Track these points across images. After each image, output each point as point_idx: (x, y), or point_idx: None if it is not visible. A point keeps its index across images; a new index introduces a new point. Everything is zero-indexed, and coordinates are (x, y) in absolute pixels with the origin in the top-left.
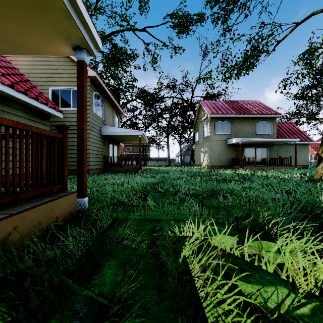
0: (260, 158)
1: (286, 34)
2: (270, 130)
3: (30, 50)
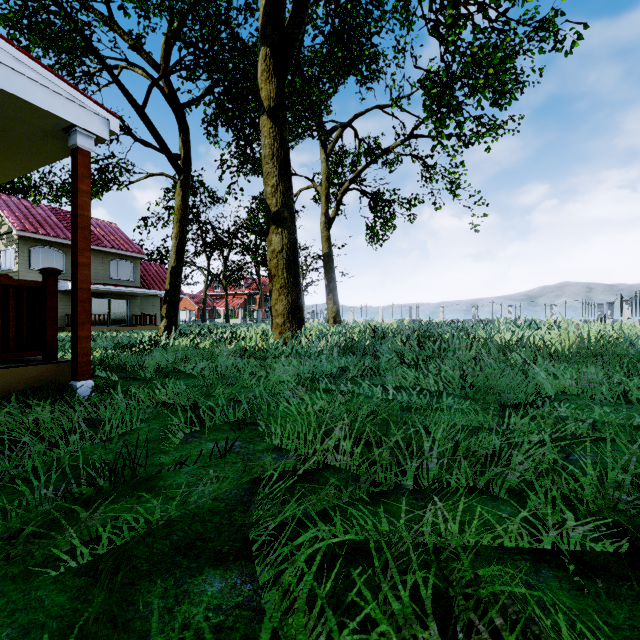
0: (116, 315)
1: (141, 178)
2: (132, 274)
3: None
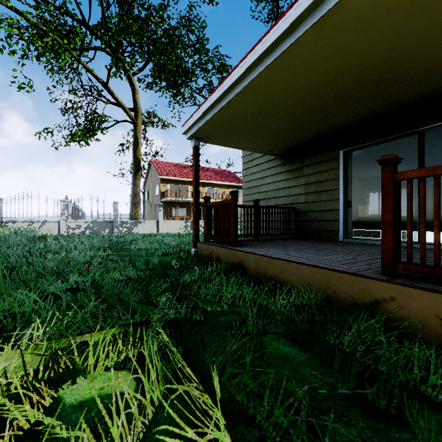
0: None
1: None
2: None
3: None
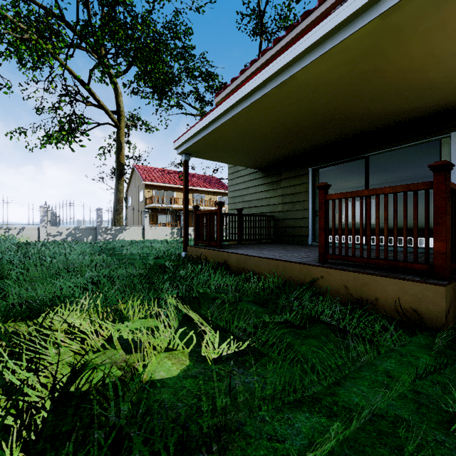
0: None
1: None
2: None
3: None
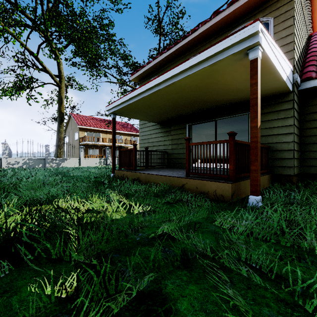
0: None
1: None
2: None
3: (268, 69)
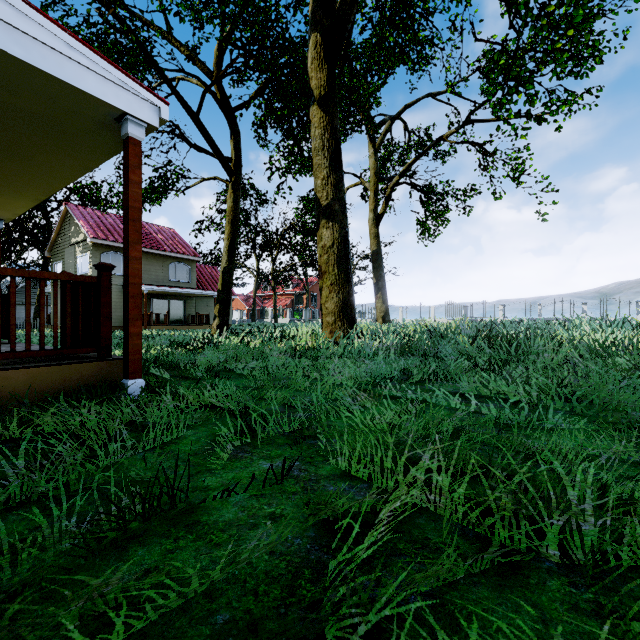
0: (175, 315)
1: (196, 183)
2: (188, 276)
3: None
